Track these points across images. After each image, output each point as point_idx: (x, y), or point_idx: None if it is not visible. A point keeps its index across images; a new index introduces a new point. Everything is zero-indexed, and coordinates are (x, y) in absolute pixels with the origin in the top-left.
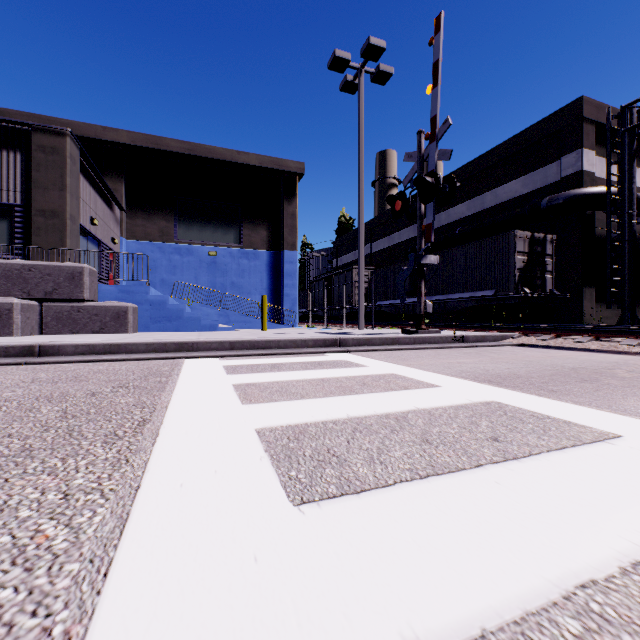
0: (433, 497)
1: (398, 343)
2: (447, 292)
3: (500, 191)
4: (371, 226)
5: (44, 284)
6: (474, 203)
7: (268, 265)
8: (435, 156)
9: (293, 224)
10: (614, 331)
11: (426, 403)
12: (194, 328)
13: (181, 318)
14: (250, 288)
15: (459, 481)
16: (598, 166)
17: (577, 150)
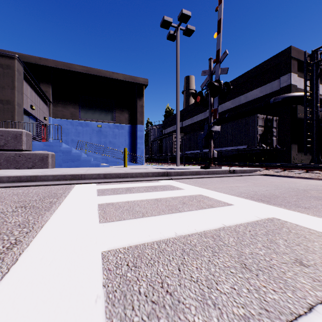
0: None
1: (199, 174)
2: (222, 146)
3: (248, 95)
4: (182, 113)
5: None
6: (235, 101)
7: (129, 132)
8: (219, 71)
9: (142, 111)
10: (316, 167)
11: (229, 220)
12: (87, 165)
13: (79, 160)
14: (119, 144)
15: None
16: (298, 82)
17: (288, 73)
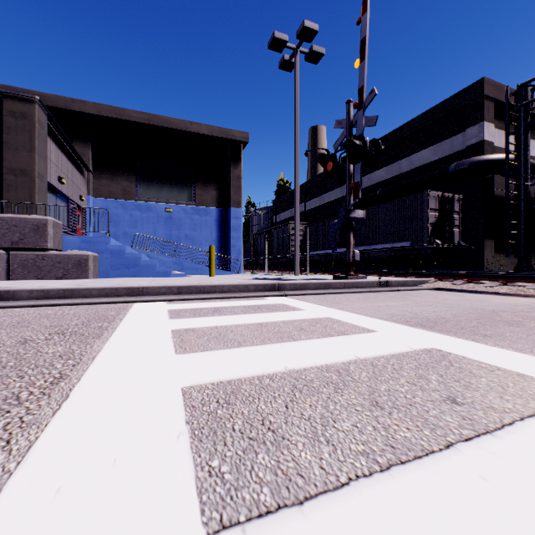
0: (406, 511)
1: (330, 287)
2: (370, 243)
3: (414, 158)
4: (305, 188)
5: (11, 234)
6: (392, 168)
7: (217, 220)
8: (362, 122)
9: (238, 185)
10: (520, 277)
11: (366, 351)
12: (149, 274)
13: (138, 265)
14: (201, 240)
15: (433, 475)
16: (497, 137)
17: (479, 123)
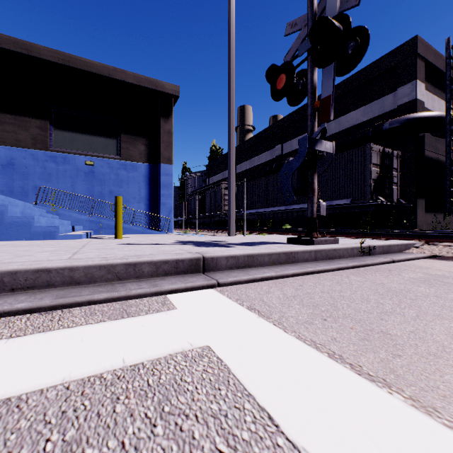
0: None
1: (295, 260)
2: (304, 202)
3: (343, 120)
4: (236, 152)
5: None
6: None
7: (146, 176)
8: (337, 1)
9: (169, 140)
10: None
11: None
12: (21, 236)
13: (0, 223)
14: (128, 197)
15: None
16: (425, 98)
17: (412, 81)
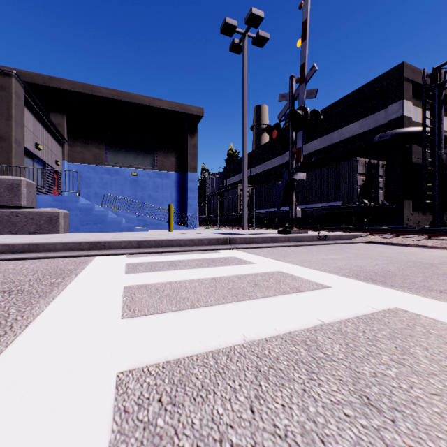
0: None
1: (276, 241)
2: (307, 203)
3: (343, 131)
4: (251, 156)
5: None
6: (325, 139)
7: (176, 183)
8: (304, 95)
9: (194, 153)
10: (443, 231)
11: (328, 313)
12: (115, 229)
13: (105, 221)
14: (163, 200)
15: None
16: (413, 113)
17: (399, 101)
